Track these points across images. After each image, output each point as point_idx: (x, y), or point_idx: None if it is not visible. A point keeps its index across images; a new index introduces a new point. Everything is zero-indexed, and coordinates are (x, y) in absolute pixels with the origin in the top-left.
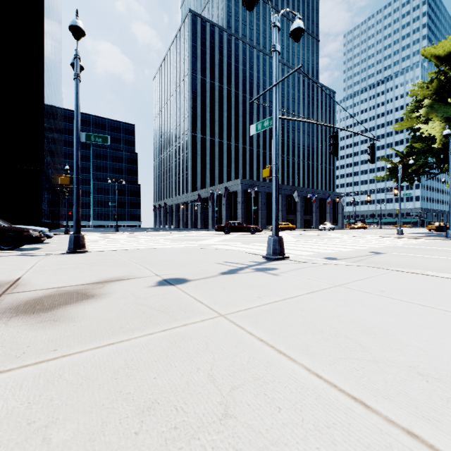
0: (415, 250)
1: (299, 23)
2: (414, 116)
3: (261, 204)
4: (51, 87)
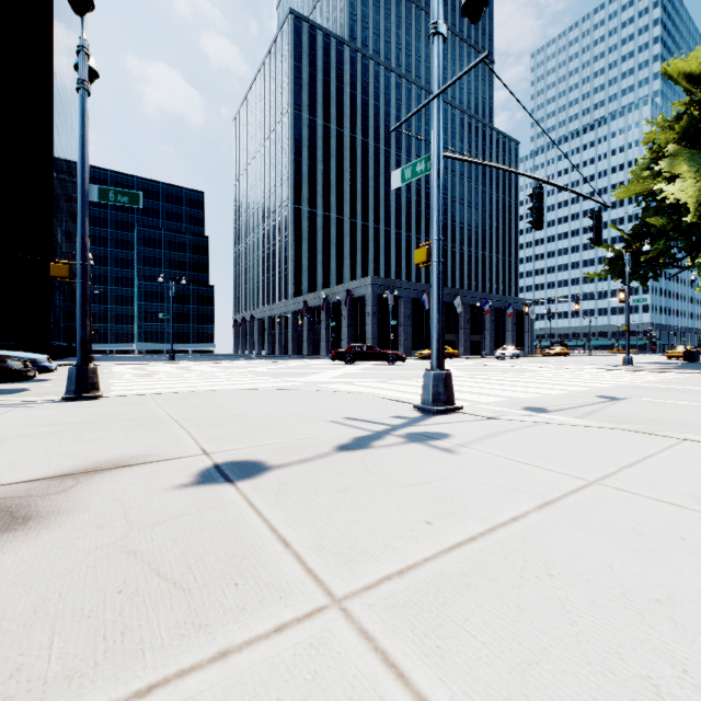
0: (673, 393)
1: None
2: (646, 177)
3: (403, 317)
4: (67, 129)
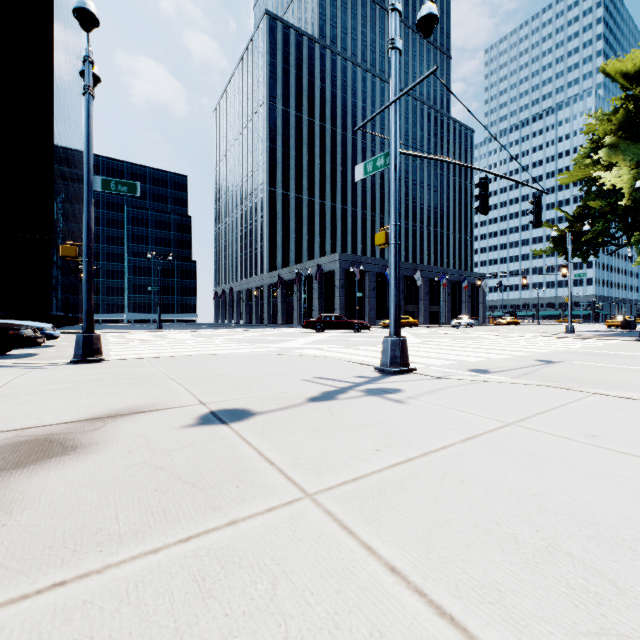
0: (603, 357)
1: (431, 7)
2: (588, 163)
3: (368, 290)
4: (64, 120)
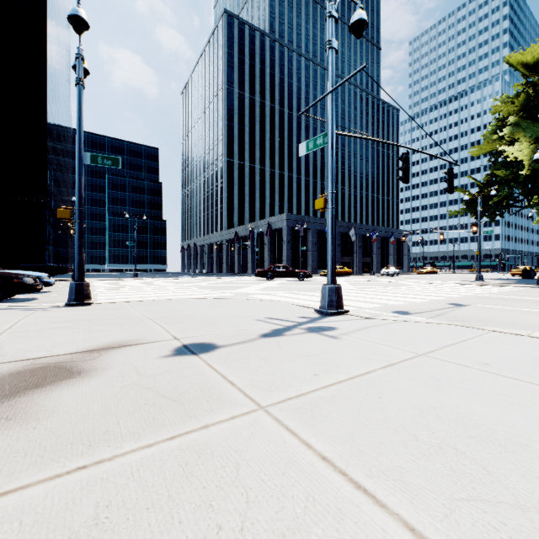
0: (504, 301)
1: (362, 14)
2: (495, 138)
3: (310, 244)
4: (56, 102)
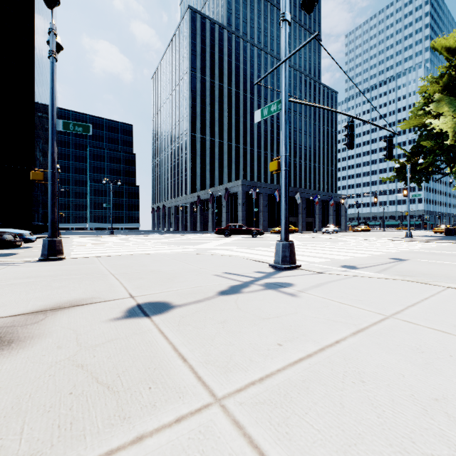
0: (439, 256)
1: None
2: (421, 115)
3: (262, 206)
4: (43, 83)
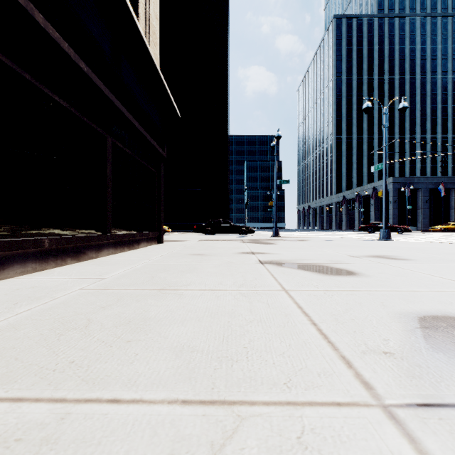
0: None
1: (403, 104)
2: None
3: (420, 202)
4: None
